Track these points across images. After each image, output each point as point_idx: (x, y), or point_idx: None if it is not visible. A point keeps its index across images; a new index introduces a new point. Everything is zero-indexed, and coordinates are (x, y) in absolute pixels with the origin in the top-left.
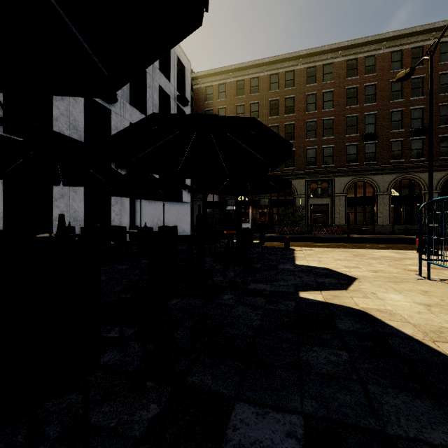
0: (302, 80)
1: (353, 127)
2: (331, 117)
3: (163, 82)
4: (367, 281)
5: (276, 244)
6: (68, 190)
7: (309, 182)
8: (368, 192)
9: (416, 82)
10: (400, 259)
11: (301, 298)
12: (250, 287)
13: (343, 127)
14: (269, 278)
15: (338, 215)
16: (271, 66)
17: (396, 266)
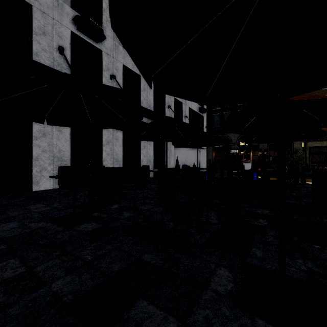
0: None
1: None
2: None
3: None
4: None
5: None
6: (147, 143)
7: None
8: None
9: None
10: None
11: None
12: None
13: None
14: None
15: None
16: None
17: None
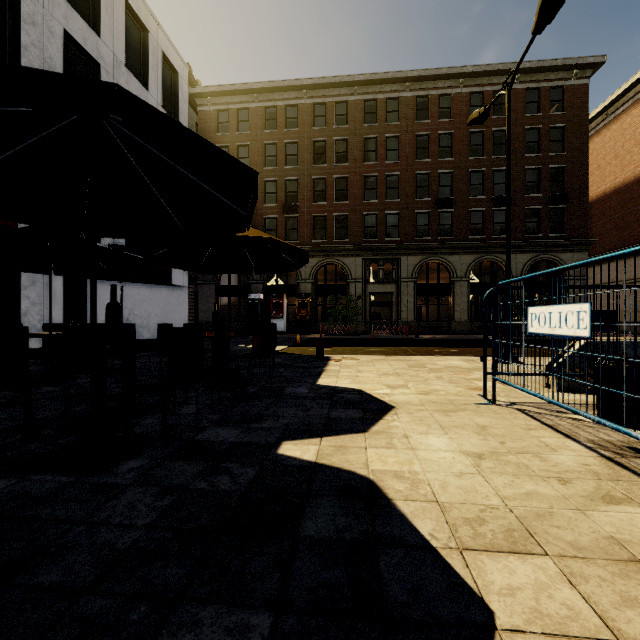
0: (358, 117)
1: (425, 189)
2: (396, 173)
3: (135, 88)
4: (407, 412)
5: (311, 351)
6: None
7: (368, 261)
8: (446, 278)
9: (500, 136)
10: (468, 370)
11: (276, 457)
12: (200, 437)
13: (411, 188)
14: (250, 416)
15: (405, 309)
16: (315, 92)
17: (459, 382)
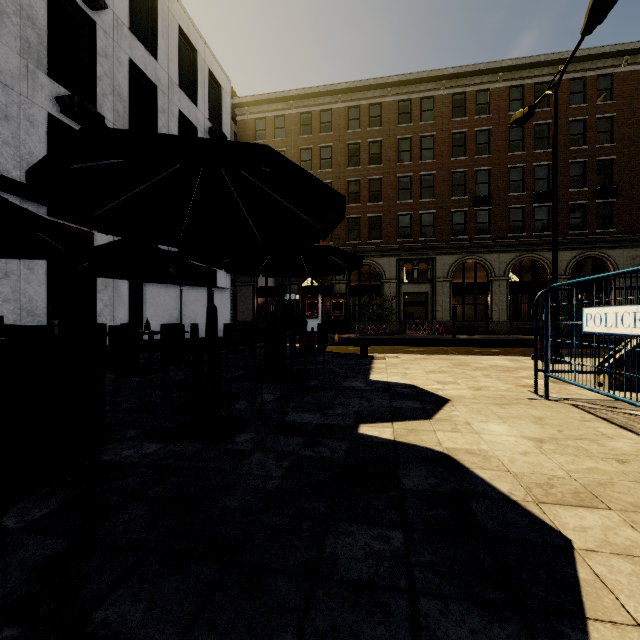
0: (393, 118)
1: (460, 187)
2: (431, 172)
3: (186, 106)
4: (463, 404)
5: (351, 349)
6: (18, 266)
7: (402, 261)
8: (481, 277)
9: (541, 130)
10: (515, 369)
11: (359, 435)
12: (287, 419)
13: (447, 186)
14: (321, 404)
15: (441, 308)
16: (349, 96)
17: (507, 380)
